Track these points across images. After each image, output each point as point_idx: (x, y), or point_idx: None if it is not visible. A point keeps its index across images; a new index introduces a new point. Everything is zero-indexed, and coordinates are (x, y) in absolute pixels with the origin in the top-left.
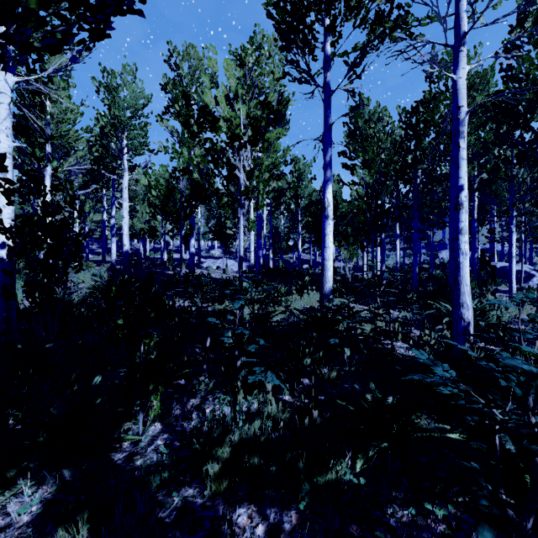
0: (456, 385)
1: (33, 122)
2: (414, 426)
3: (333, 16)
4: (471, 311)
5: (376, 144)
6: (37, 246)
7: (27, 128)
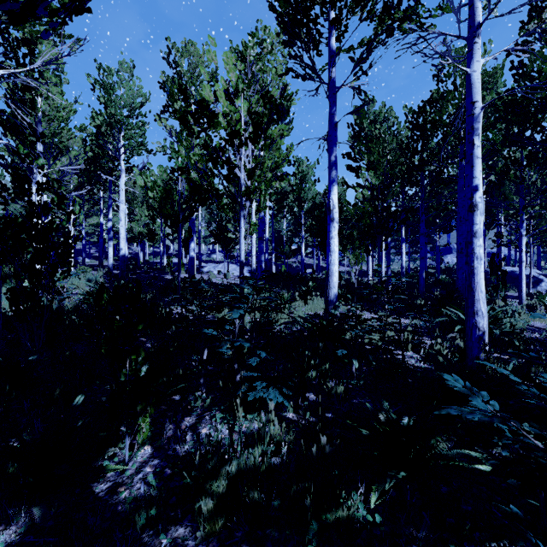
0: (509, 426)
1: (22, 119)
2: (435, 453)
3: (338, 8)
4: (486, 319)
5: (381, 145)
6: (21, 250)
7: (16, 125)
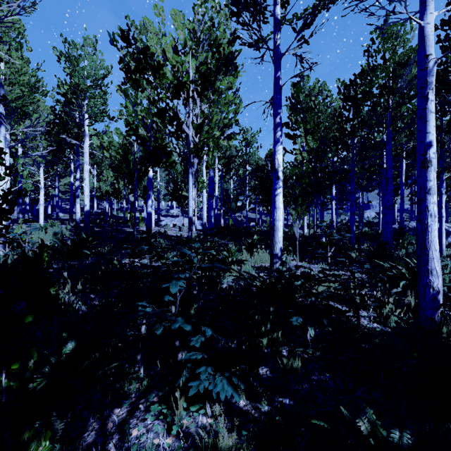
0: None
1: None
2: None
3: None
4: (440, 278)
5: (316, 114)
6: None
7: None
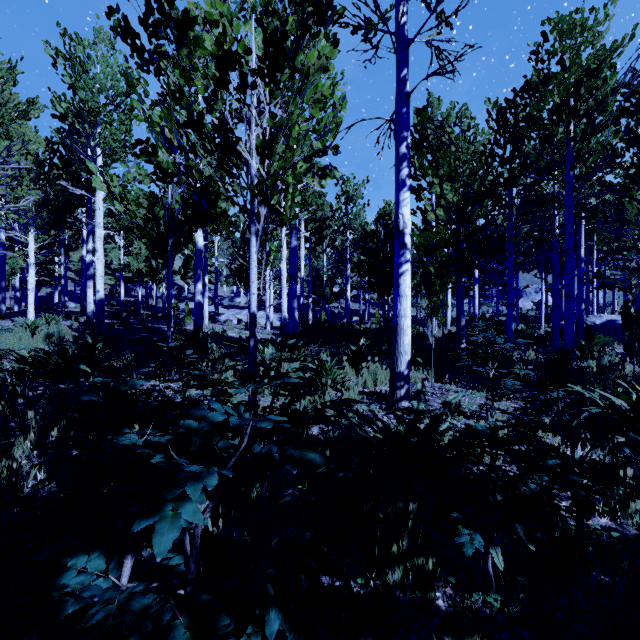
0: None
1: None
2: None
3: None
4: None
5: (453, 154)
6: None
7: None
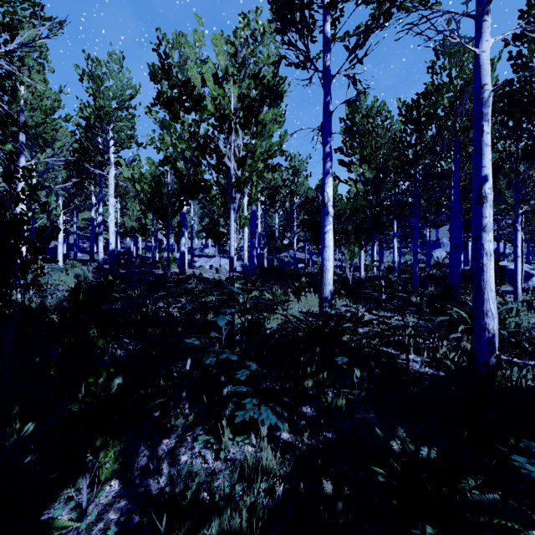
0: None
1: (2, 107)
2: (470, 503)
3: None
4: (496, 320)
5: (374, 139)
6: None
7: None
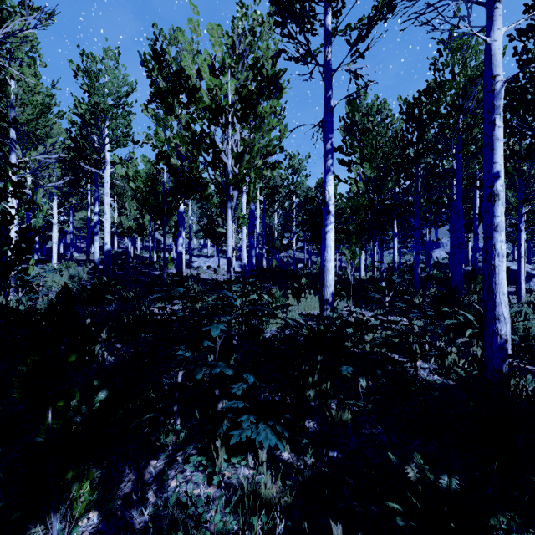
0: None
1: None
2: None
3: None
4: (509, 326)
5: (375, 137)
6: None
7: None
